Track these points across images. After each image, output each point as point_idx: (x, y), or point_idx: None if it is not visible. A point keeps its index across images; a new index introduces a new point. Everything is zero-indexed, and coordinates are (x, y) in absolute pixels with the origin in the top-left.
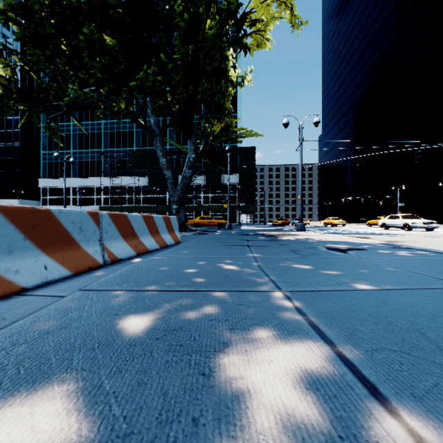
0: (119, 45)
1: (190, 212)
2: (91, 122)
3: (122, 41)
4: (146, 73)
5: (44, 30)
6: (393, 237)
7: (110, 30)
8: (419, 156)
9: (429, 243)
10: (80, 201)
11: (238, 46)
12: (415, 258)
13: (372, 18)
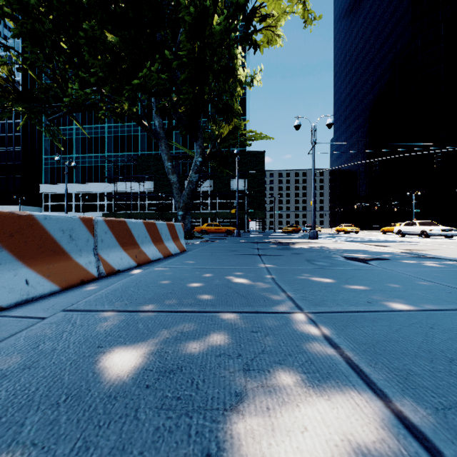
0: (121, 42)
1: (197, 219)
2: (94, 125)
3: (124, 38)
4: (149, 71)
5: (42, 25)
6: (412, 245)
7: (112, 26)
8: (439, 160)
9: (453, 252)
10: (83, 207)
11: (247, 42)
12: (447, 269)
13: (385, 17)
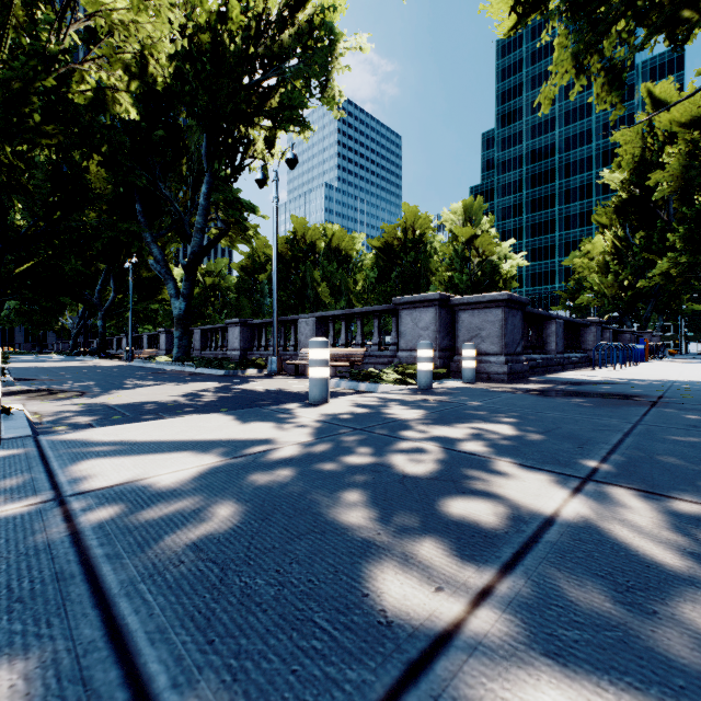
0: None
1: None
2: None
3: None
4: None
5: None
6: None
7: None
8: None
9: None
10: None
11: None
12: None
13: None
